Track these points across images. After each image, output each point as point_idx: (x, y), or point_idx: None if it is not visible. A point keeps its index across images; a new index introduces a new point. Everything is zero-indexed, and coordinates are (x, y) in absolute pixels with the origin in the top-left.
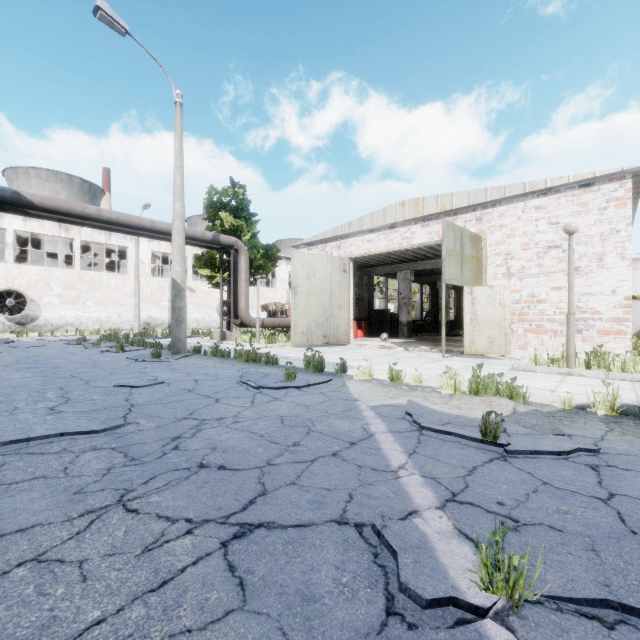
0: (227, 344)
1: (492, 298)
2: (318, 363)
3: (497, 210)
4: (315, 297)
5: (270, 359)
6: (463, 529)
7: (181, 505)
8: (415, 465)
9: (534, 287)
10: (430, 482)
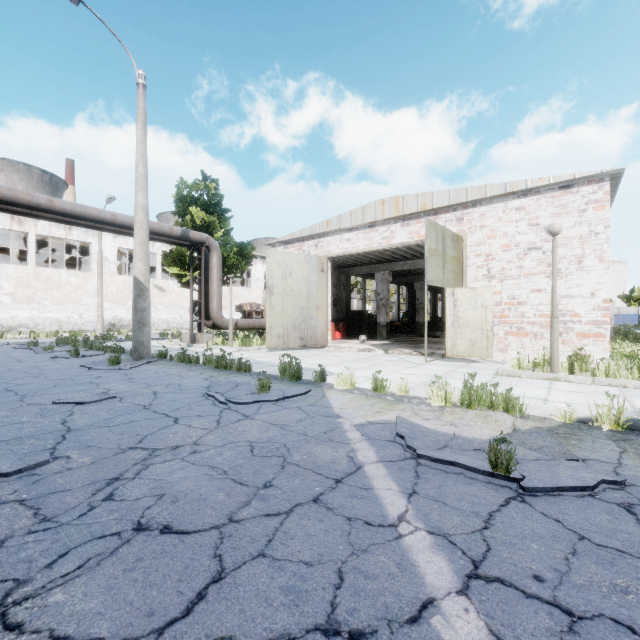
0: (197, 347)
1: (474, 300)
2: (295, 371)
3: (478, 210)
4: (292, 298)
5: (242, 366)
6: (502, 635)
7: (93, 610)
8: (418, 514)
9: (514, 289)
10: (441, 543)
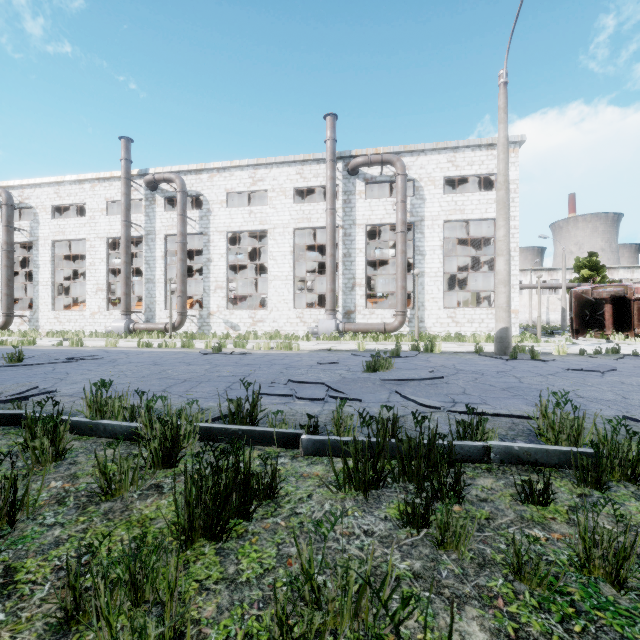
0: None
1: None
2: None
3: None
4: None
5: None
6: None
7: None
8: None
9: None
10: None
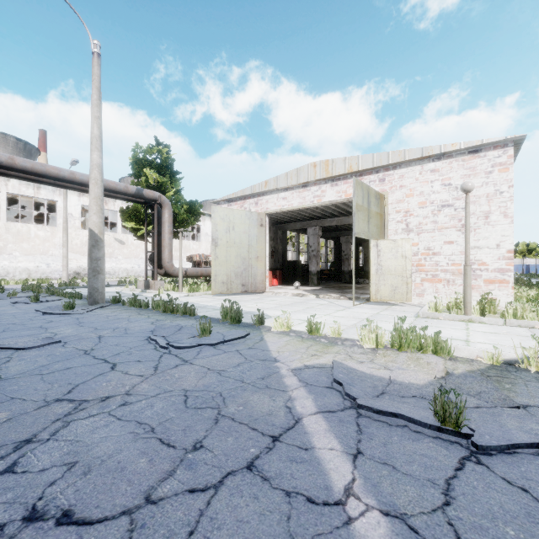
0: (150, 293)
1: (395, 250)
2: (235, 314)
3: (398, 172)
4: (234, 249)
5: (188, 310)
6: None
7: None
8: (367, 484)
9: (430, 241)
10: (400, 531)
